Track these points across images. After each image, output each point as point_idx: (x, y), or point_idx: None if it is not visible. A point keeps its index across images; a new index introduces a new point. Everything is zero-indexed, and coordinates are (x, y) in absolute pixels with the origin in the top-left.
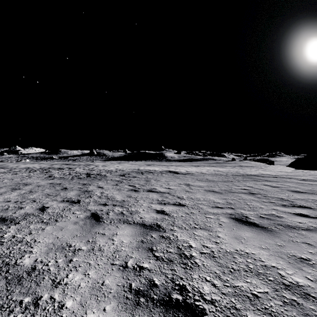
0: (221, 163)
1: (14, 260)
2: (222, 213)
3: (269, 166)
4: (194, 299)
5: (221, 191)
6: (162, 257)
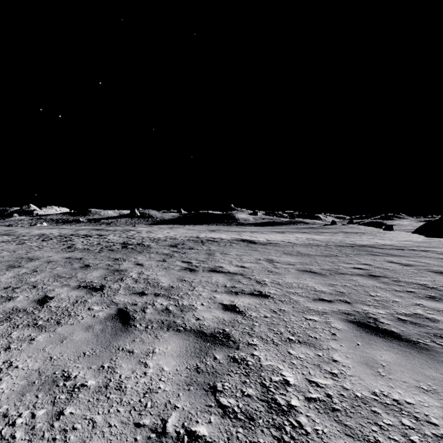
0: (315, 228)
1: None
2: (331, 311)
3: (386, 233)
4: None
5: (324, 271)
6: (233, 408)
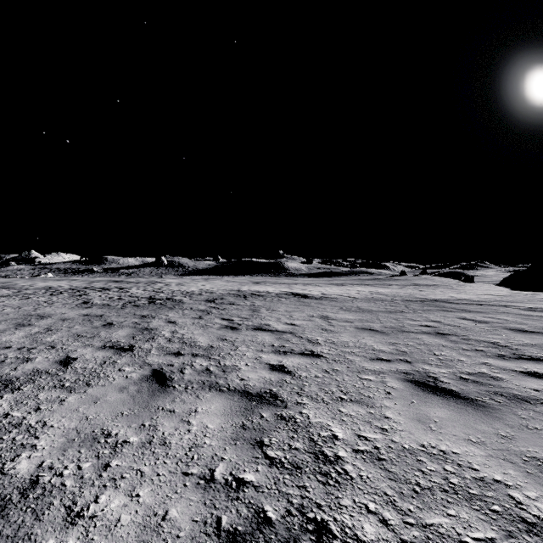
0: (381, 279)
1: None
2: (389, 370)
3: (465, 285)
4: None
5: (385, 329)
6: (280, 459)
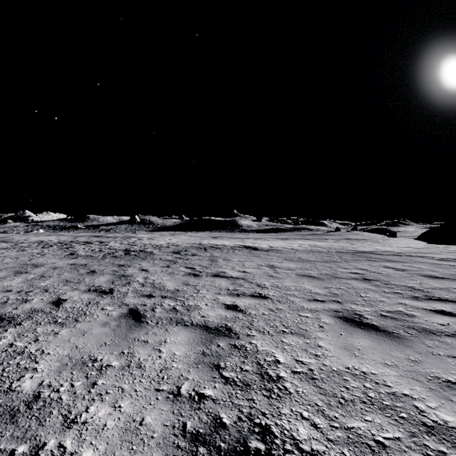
0: (319, 234)
1: (8, 382)
2: (323, 309)
3: (389, 239)
4: (284, 450)
5: (321, 276)
6: (233, 379)
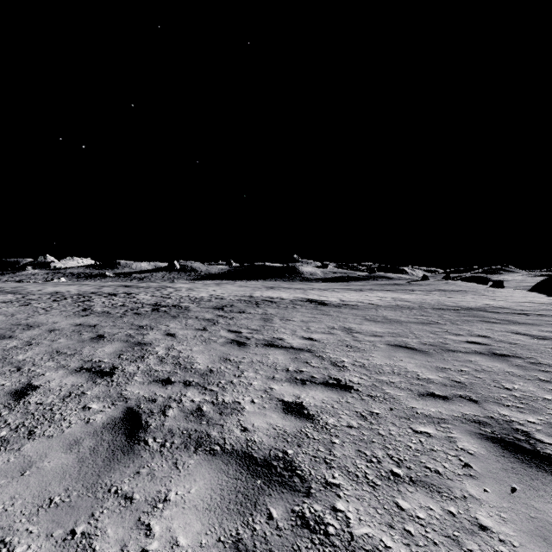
0: (402, 284)
1: None
2: (452, 416)
3: (495, 291)
4: None
5: (425, 347)
6: None
